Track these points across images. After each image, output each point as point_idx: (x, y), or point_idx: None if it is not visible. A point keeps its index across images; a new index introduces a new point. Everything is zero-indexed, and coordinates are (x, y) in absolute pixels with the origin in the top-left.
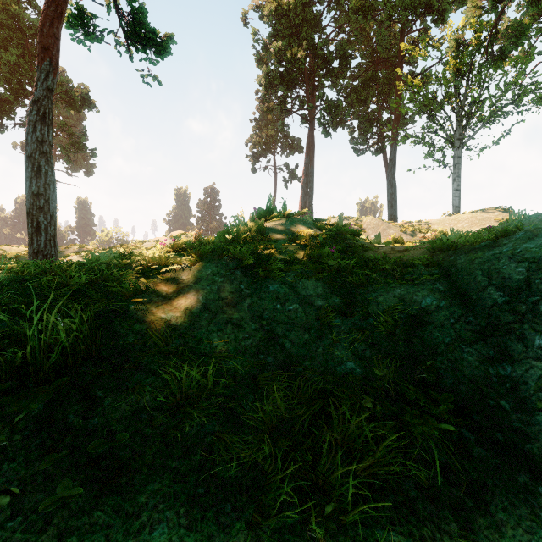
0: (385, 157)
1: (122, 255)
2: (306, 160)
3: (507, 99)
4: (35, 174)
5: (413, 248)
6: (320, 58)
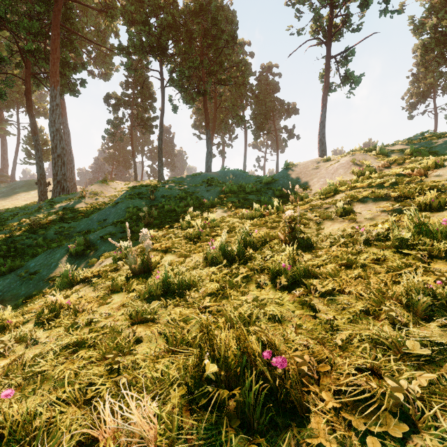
0: None
1: None
2: None
3: None
4: (322, 144)
5: None
6: None
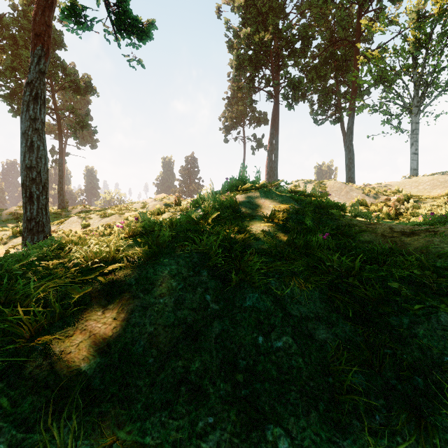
0: (343, 125)
1: (69, 243)
2: (271, 131)
3: None
4: (29, 148)
5: (422, 230)
6: (284, 40)
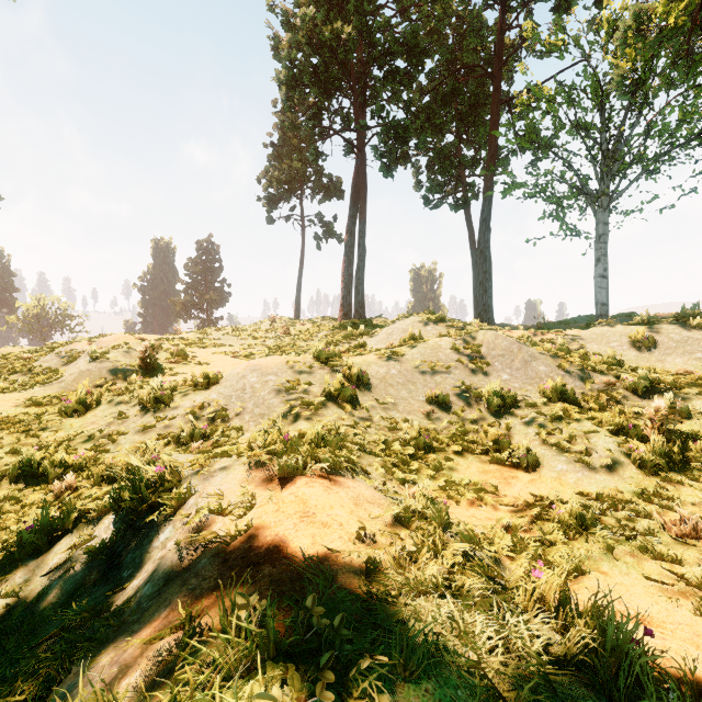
0: (469, 213)
1: None
2: (351, 211)
3: (681, 136)
4: None
5: None
6: (377, 48)
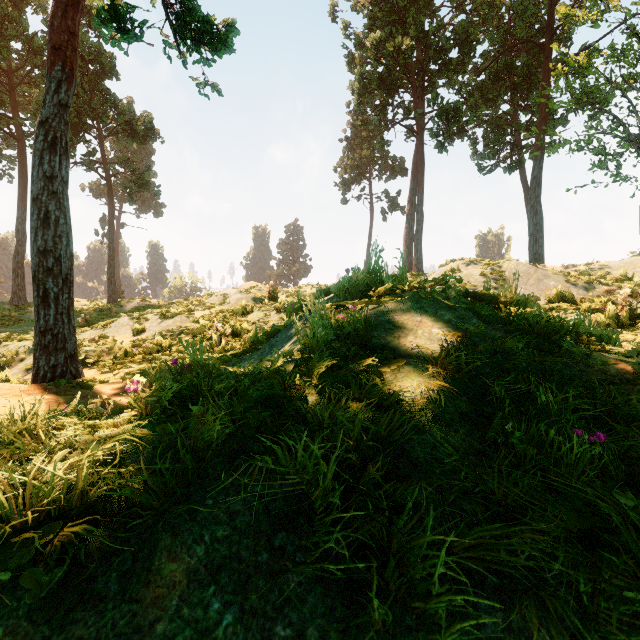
0: (523, 174)
1: (17, 434)
2: (411, 185)
3: None
4: (42, 222)
5: None
6: (432, 47)
